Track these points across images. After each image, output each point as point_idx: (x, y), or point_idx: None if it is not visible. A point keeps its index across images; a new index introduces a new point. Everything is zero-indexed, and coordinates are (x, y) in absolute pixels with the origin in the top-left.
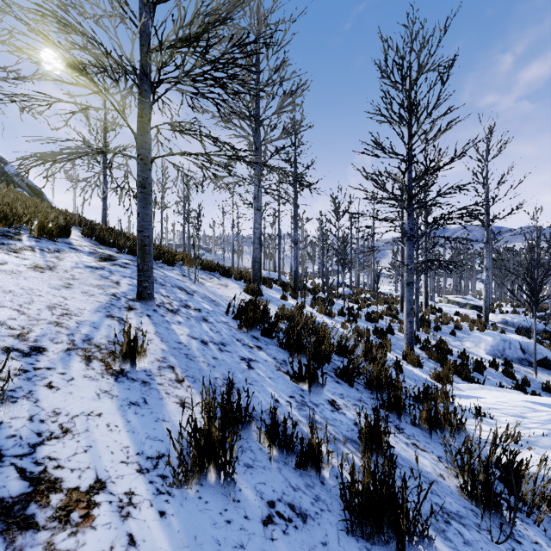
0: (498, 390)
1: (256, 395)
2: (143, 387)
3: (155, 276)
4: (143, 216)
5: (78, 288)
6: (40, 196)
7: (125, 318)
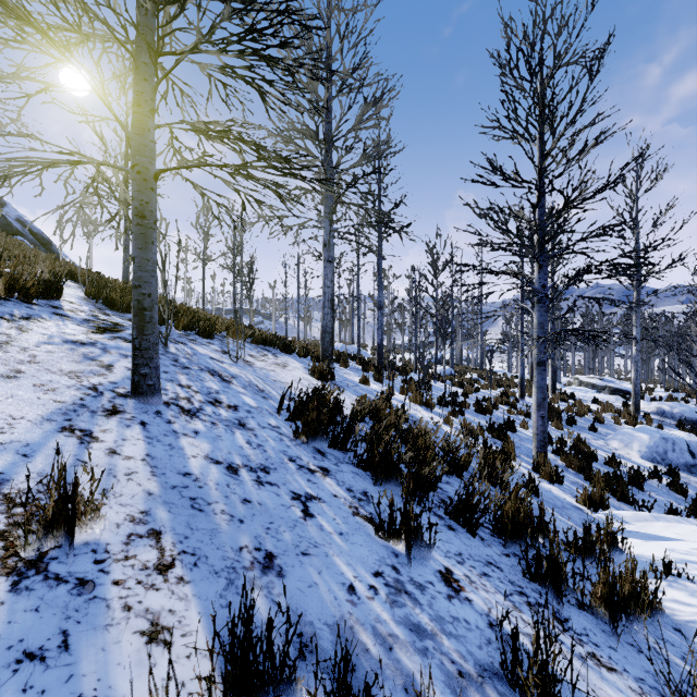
0: (678, 521)
1: (314, 581)
2: (73, 599)
3: (177, 355)
4: (140, 262)
5: (31, 379)
6: (47, 247)
7: (96, 430)
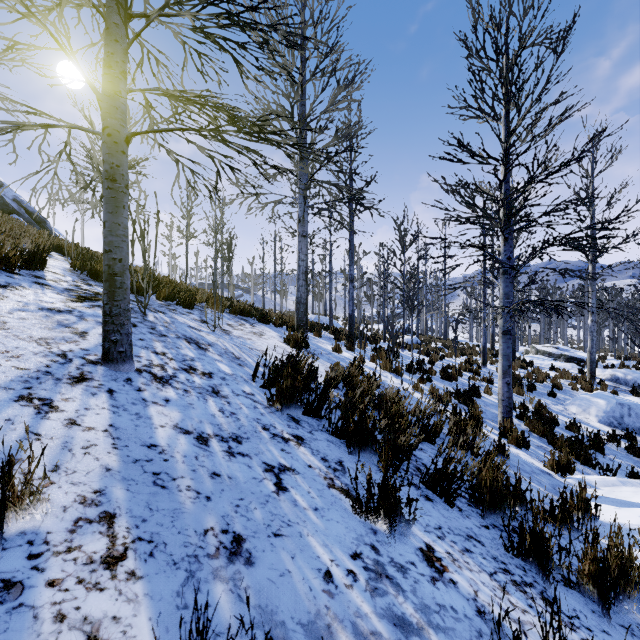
0: None
1: (287, 568)
2: None
3: (155, 323)
4: (111, 227)
5: None
6: (42, 225)
7: (57, 399)
